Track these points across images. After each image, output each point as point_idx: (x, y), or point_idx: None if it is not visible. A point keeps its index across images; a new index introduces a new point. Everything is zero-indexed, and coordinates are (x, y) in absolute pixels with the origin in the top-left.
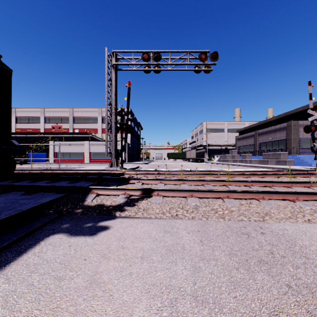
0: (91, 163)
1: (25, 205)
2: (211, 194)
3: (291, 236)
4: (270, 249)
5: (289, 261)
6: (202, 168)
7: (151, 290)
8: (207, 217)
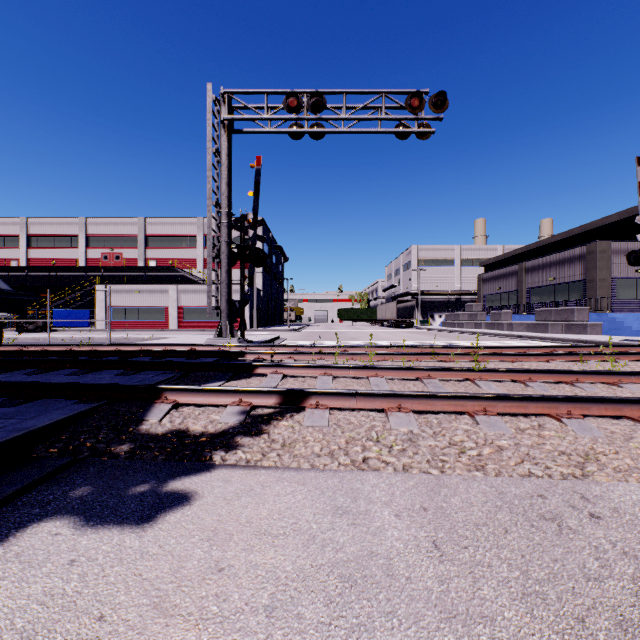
0: (181, 330)
1: None
2: (445, 405)
3: None
4: (636, 577)
5: None
6: (412, 341)
7: None
8: (442, 467)
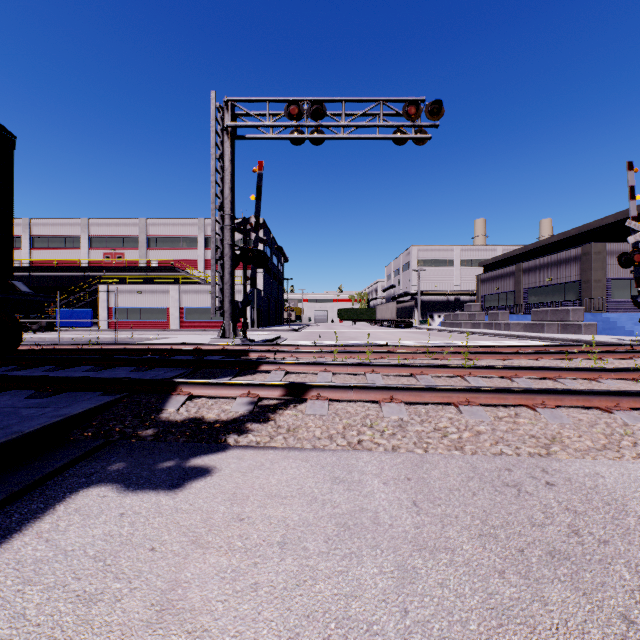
0: (183, 330)
1: (30, 421)
2: (433, 396)
3: (614, 490)
4: (572, 524)
5: (617, 553)
6: (410, 340)
7: (303, 632)
8: (426, 447)
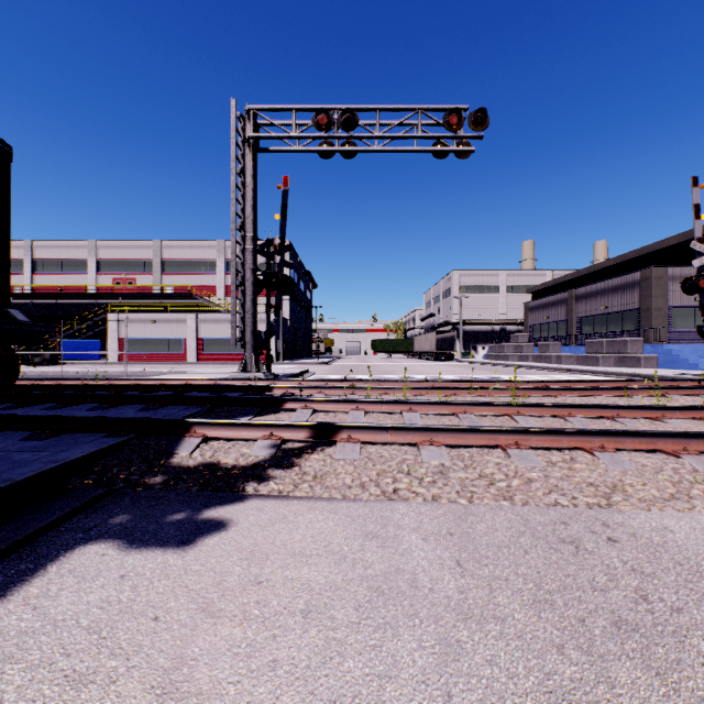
0: (201, 363)
1: (22, 468)
2: (478, 439)
3: (686, 547)
4: (639, 588)
5: (693, 623)
6: (451, 374)
7: None
8: (471, 497)
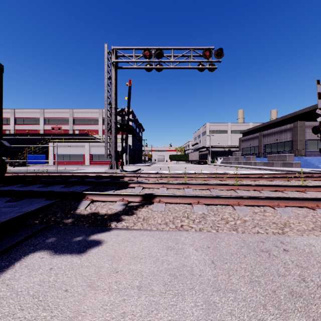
0: (91, 165)
1: (5, 215)
2: (220, 201)
3: None
4: (300, 275)
5: None
6: (206, 171)
7: None
8: (217, 229)
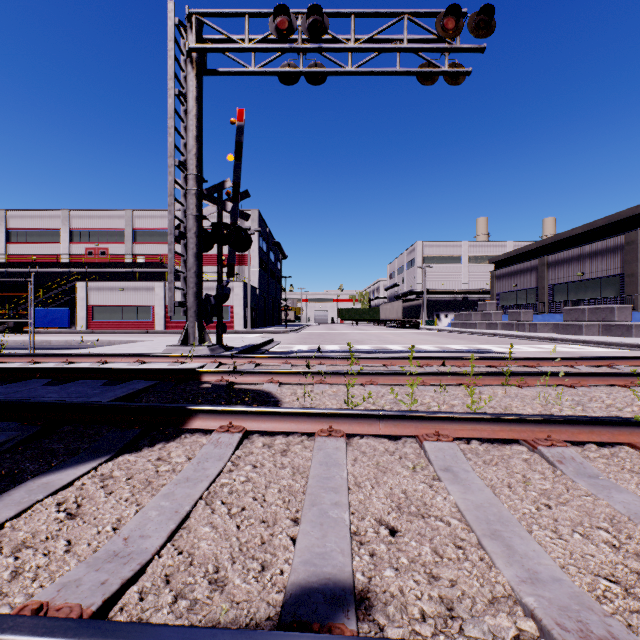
0: (168, 331)
1: None
2: None
3: None
4: None
5: None
6: (429, 344)
7: None
8: None
